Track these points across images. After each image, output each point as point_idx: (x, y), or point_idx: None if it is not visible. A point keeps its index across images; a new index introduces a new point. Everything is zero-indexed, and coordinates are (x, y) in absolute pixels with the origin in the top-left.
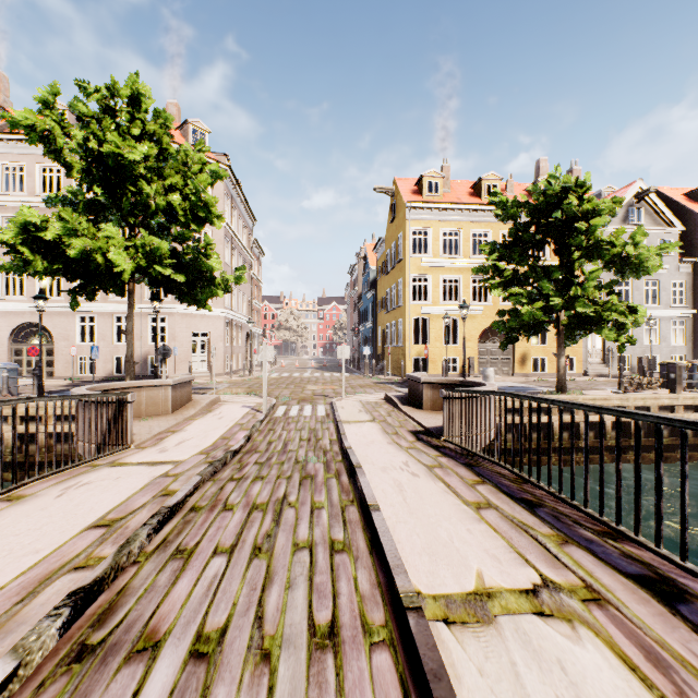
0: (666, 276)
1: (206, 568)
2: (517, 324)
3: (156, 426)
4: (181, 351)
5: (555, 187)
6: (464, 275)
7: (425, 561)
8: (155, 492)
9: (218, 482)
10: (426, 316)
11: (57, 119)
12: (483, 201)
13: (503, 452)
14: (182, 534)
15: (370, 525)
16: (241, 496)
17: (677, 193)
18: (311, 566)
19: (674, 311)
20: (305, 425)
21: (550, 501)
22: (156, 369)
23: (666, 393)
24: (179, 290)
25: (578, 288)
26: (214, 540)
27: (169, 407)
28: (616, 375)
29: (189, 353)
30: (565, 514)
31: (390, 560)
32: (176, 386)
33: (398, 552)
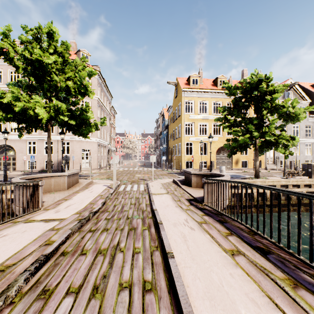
0: (303, 123)
1: (57, 309)
2: (236, 145)
3: (57, 197)
4: (76, 158)
5: (255, 79)
6: (209, 122)
7: (207, 305)
8: (42, 242)
9: (82, 233)
10: (192, 142)
11: (10, 43)
12: (218, 88)
13: (230, 207)
14: (50, 276)
15: (168, 266)
16: (93, 243)
17: (307, 85)
18: (129, 306)
19: (306, 139)
20: (134, 196)
21: (274, 248)
22: (62, 167)
23: (306, 178)
24: (73, 129)
25: (266, 128)
26: (69, 281)
27: (66, 186)
28: (280, 169)
29: (80, 159)
30: (287, 259)
31: (183, 306)
32: (69, 176)
33: (188, 298)
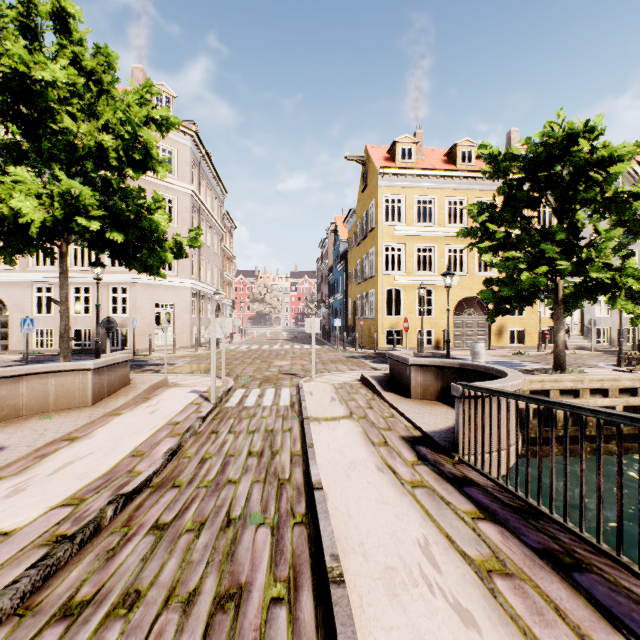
0: None
1: None
2: (513, 293)
3: (52, 431)
4: (144, 323)
5: (559, 133)
6: (438, 244)
7: None
8: None
9: (23, 629)
10: (400, 287)
11: None
12: (458, 168)
13: None
14: None
15: None
16: None
17: None
18: None
19: None
20: (261, 424)
21: None
22: (97, 345)
23: None
24: (124, 254)
25: (591, 250)
26: None
27: (89, 397)
28: (596, 348)
29: (152, 326)
30: None
31: None
32: (100, 370)
33: None
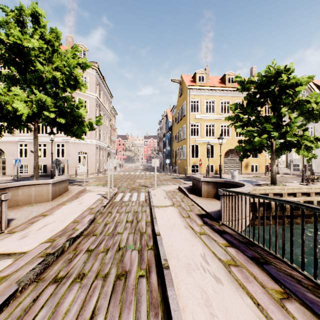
0: (317, 124)
1: None
2: (251, 147)
3: (35, 212)
4: (72, 162)
5: (272, 71)
6: (216, 123)
7: None
8: None
9: (39, 286)
10: (198, 144)
11: None
12: (226, 86)
13: None
14: None
15: None
16: (47, 318)
17: None
18: None
19: None
20: (131, 209)
21: None
22: (51, 172)
23: None
24: (64, 128)
25: (287, 127)
26: None
27: (50, 196)
28: (293, 174)
29: (76, 163)
30: None
31: None
32: (55, 184)
33: None
